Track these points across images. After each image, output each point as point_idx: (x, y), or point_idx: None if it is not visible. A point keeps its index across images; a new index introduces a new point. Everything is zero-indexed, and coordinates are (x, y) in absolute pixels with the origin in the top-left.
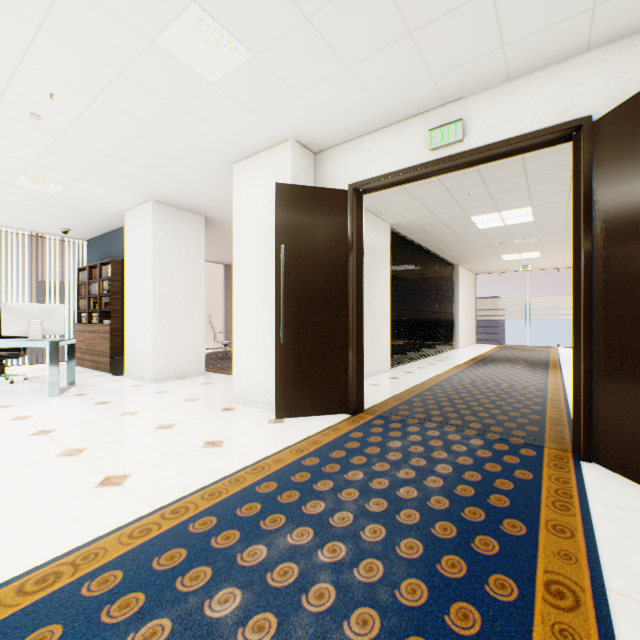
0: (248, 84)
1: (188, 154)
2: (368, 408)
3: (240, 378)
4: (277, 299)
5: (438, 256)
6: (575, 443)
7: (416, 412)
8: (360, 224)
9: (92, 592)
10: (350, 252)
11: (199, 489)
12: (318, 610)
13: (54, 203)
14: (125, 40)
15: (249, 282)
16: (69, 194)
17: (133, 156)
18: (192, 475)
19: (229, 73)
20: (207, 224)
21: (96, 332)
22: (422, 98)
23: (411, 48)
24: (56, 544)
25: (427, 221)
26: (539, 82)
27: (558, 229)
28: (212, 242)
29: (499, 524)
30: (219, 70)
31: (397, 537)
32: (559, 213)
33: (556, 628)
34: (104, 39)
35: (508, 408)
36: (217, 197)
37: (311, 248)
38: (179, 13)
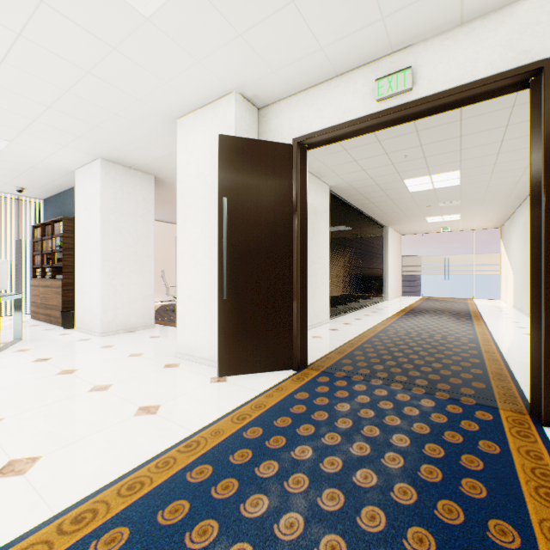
0: (186, 20)
1: (130, 107)
2: (312, 363)
3: (184, 333)
4: (220, 254)
5: (370, 218)
6: (533, 405)
7: (360, 367)
8: (304, 179)
9: None
10: (294, 207)
11: (117, 479)
12: None
13: (2, 160)
14: None
15: (193, 237)
16: (15, 150)
17: (73, 108)
18: (114, 456)
19: (164, 4)
20: (157, 184)
21: (49, 287)
22: (370, 44)
23: None
24: None
25: (364, 184)
26: (495, 24)
27: (480, 193)
28: (164, 202)
29: (485, 529)
30: None
31: None
32: (484, 177)
33: None
34: None
35: (448, 361)
36: (164, 156)
37: (255, 202)
38: None
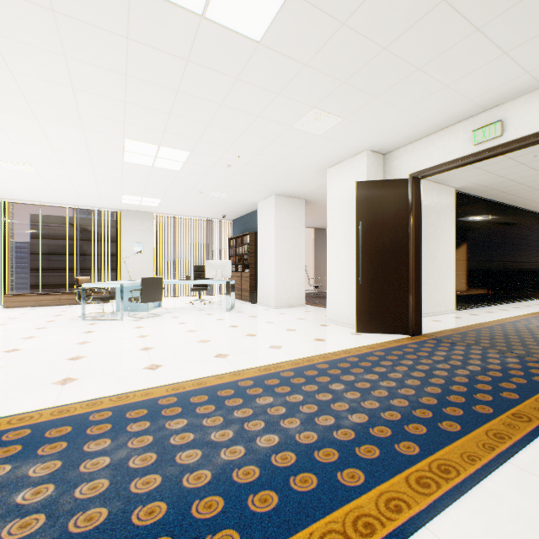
0: (339, 131)
1: (300, 168)
2: (425, 333)
3: (331, 307)
4: (356, 256)
5: (517, 207)
6: None
7: (466, 339)
8: (418, 201)
9: (284, 375)
10: (410, 222)
11: (317, 355)
12: (378, 395)
13: (223, 202)
14: (278, 129)
15: (337, 245)
16: (231, 197)
17: (269, 174)
18: (311, 350)
19: (329, 129)
20: (305, 204)
21: (240, 277)
22: (465, 111)
23: (449, 91)
24: (263, 362)
25: (494, 181)
26: None
27: None
28: (307, 214)
29: (499, 392)
30: (323, 129)
31: (426, 385)
32: None
33: (506, 423)
34: (268, 131)
35: None
36: (314, 188)
37: (380, 221)
38: (306, 113)
